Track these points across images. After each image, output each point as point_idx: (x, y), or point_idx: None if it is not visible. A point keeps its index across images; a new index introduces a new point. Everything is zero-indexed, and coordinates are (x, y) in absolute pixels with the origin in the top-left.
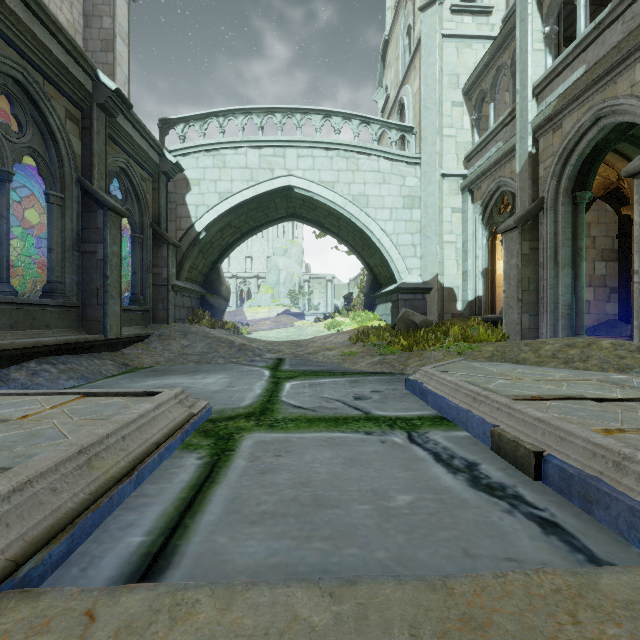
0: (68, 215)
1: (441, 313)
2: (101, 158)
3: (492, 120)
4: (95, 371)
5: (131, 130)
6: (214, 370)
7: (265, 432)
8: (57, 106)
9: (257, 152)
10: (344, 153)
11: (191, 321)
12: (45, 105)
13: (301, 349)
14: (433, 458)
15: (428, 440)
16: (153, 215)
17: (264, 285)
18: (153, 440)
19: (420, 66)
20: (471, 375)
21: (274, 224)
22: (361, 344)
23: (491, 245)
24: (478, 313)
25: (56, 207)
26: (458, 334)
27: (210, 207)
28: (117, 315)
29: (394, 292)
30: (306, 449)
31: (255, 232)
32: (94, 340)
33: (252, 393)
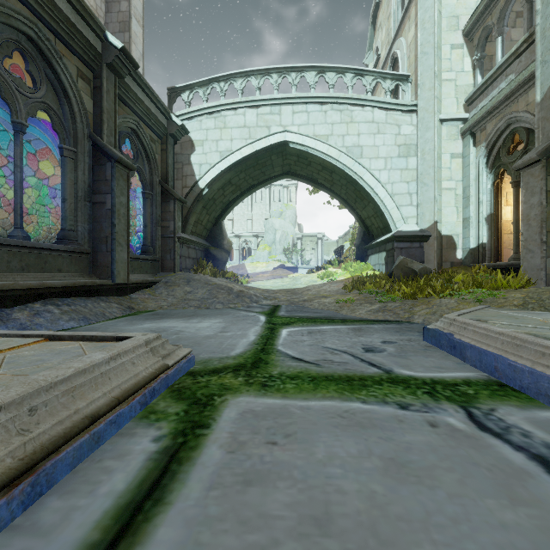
0: (80, 168)
1: (439, 261)
2: (111, 115)
3: (499, 55)
4: (98, 313)
5: (140, 93)
6: (211, 314)
7: (255, 395)
8: (69, 64)
9: (254, 111)
10: (338, 106)
11: (195, 270)
12: (57, 63)
13: (296, 297)
14: (545, 471)
15: (507, 426)
16: (162, 174)
17: (262, 243)
18: (89, 410)
19: (416, 14)
20: (519, 325)
21: (270, 182)
22: (356, 292)
23: (496, 189)
24: (482, 261)
25: (69, 160)
26: (469, 280)
27: (212, 165)
28: (125, 262)
29: (389, 241)
30: (315, 432)
31: (253, 190)
32: (102, 284)
33: (245, 340)
